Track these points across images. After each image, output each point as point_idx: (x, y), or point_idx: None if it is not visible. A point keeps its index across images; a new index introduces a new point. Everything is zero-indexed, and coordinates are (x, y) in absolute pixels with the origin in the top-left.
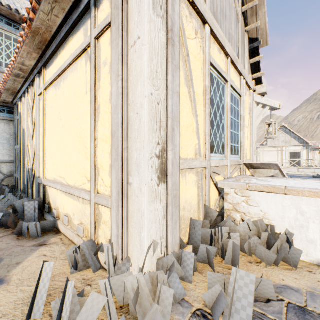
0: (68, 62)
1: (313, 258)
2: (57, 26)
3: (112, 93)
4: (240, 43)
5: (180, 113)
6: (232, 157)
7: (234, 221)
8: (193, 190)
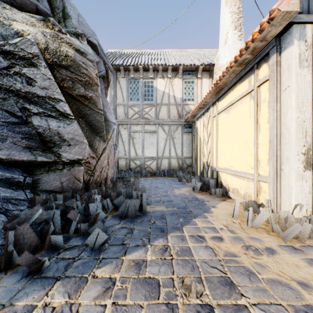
0: (236, 99)
1: None
2: (230, 81)
3: (269, 119)
4: None
5: None
6: None
7: None
8: None
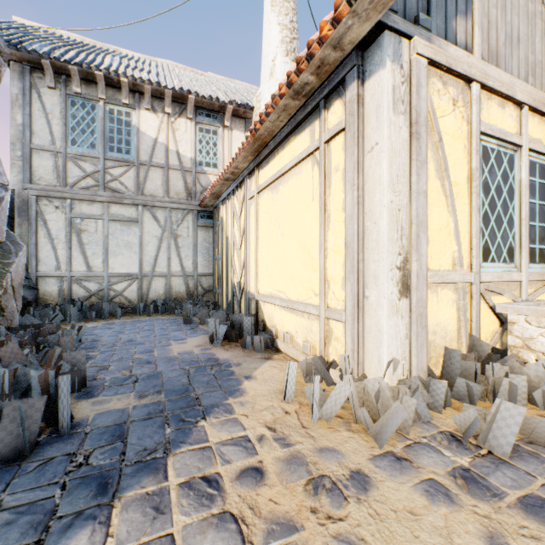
0: (290, 165)
1: None
2: (279, 129)
3: (346, 202)
4: None
5: (428, 214)
6: (535, 267)
7: (520, 361)
8: (449, 312)
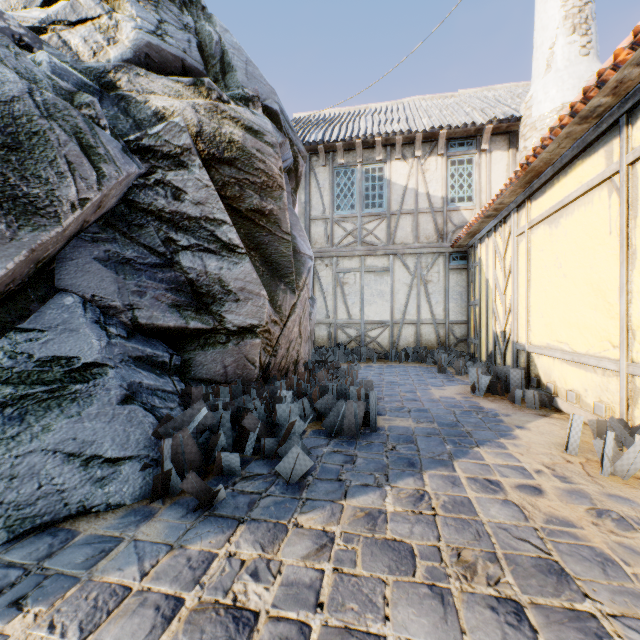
0: (575, 195)
1: None
2: (559, 156)
3: None
4: None
5: None
6: None
7: None
8: None
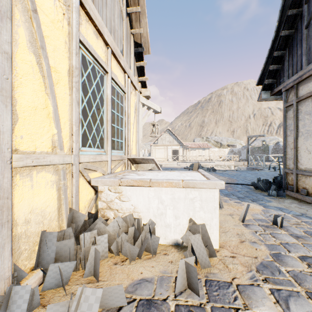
0: None
1: (169, 239)
2: None
3: None
4: (125, 41)
5: (18, 86)
6: (115, 152)
7: (105, 221)
8: (49, 194)
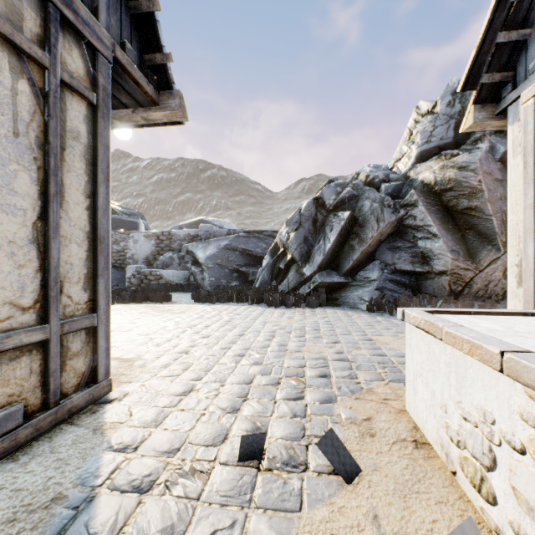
0: None
1: None
2: None
3: None
4: None
5: None
6: None
7: None
8: None
